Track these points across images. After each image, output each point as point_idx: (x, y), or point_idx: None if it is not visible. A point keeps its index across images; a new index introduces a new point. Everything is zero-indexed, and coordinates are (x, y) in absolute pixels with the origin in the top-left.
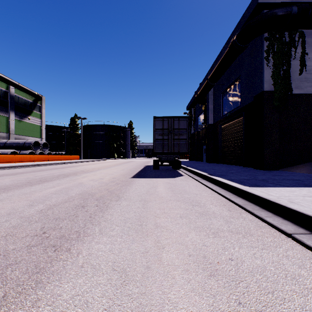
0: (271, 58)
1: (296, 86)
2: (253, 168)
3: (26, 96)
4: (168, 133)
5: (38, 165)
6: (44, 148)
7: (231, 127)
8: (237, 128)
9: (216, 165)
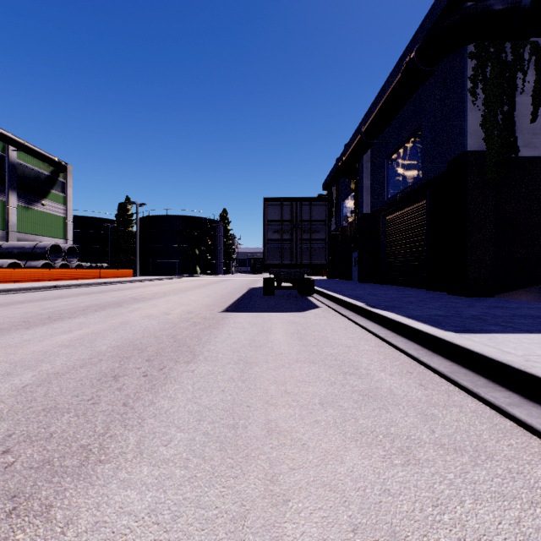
0: (480, 91)
1: (526, 142)
2: (447, 293)
3: (37, 164)
4: (291, 229)
5: (56, 287)
6: (69, 257)
7: (404, 219)
8: (415, 220)
9: (377, 286)
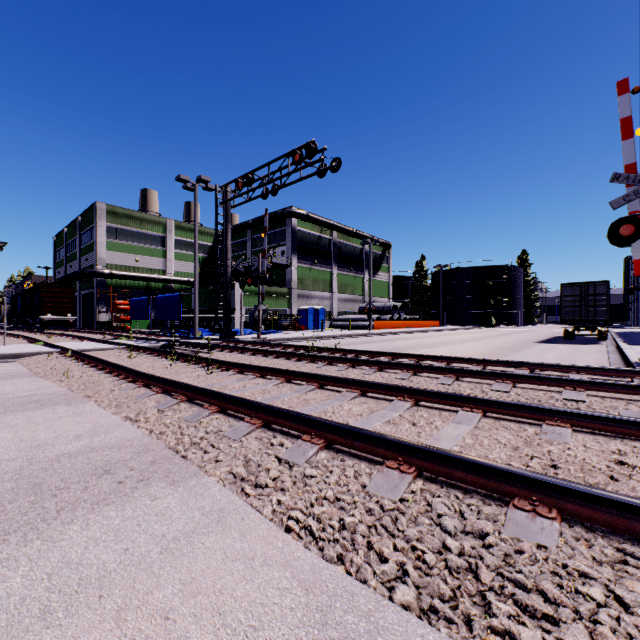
0: None
1: None
2: None
3: (376, 248)
4: (579, 300)
5: (414, 332)
6: (399, 312)
7: None
8: None
9: None
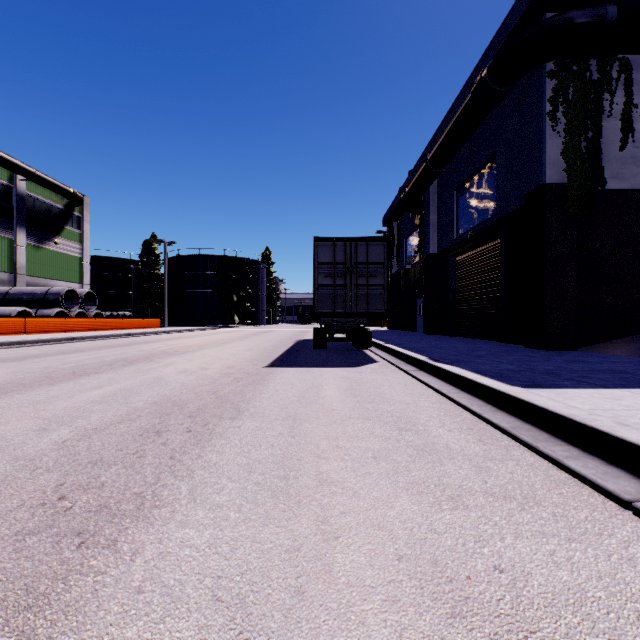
0: (561, 115)
1: (614, 173)
2: (524, 346)
3: (49, 196)
4: (345, 273)
5: (74, 339)
6: (87, 305)
7: (476, 260)
8: (489, 262)
9: (445, 338)
